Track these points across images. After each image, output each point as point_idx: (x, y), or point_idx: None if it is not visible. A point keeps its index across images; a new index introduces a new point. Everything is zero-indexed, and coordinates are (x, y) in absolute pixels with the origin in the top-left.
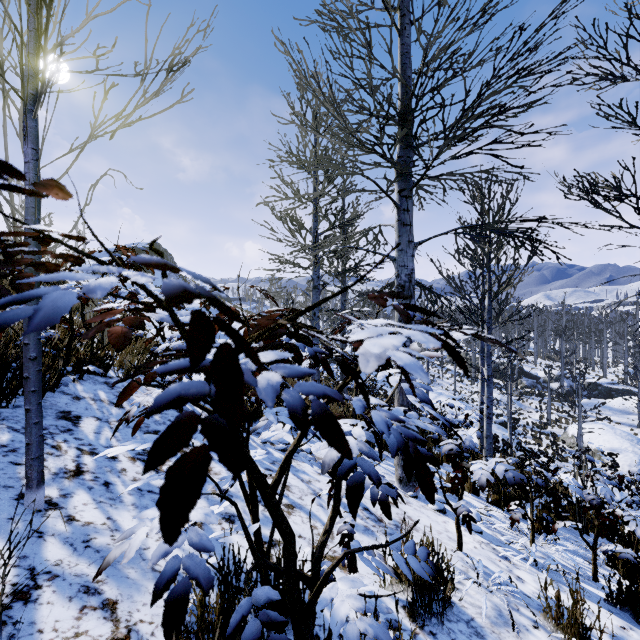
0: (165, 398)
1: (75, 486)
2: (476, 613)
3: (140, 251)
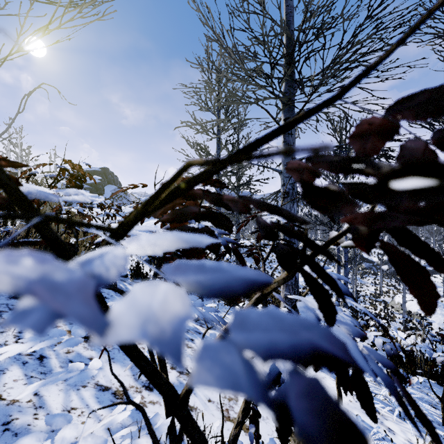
0: None
1: (10, 362)
2: None
3: (94, 173)
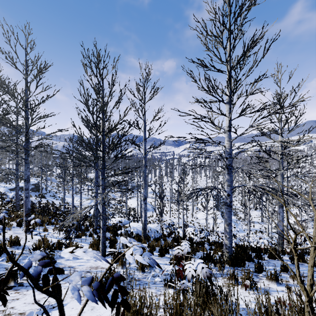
0: None
1: None
2: (27, 245)
3: None
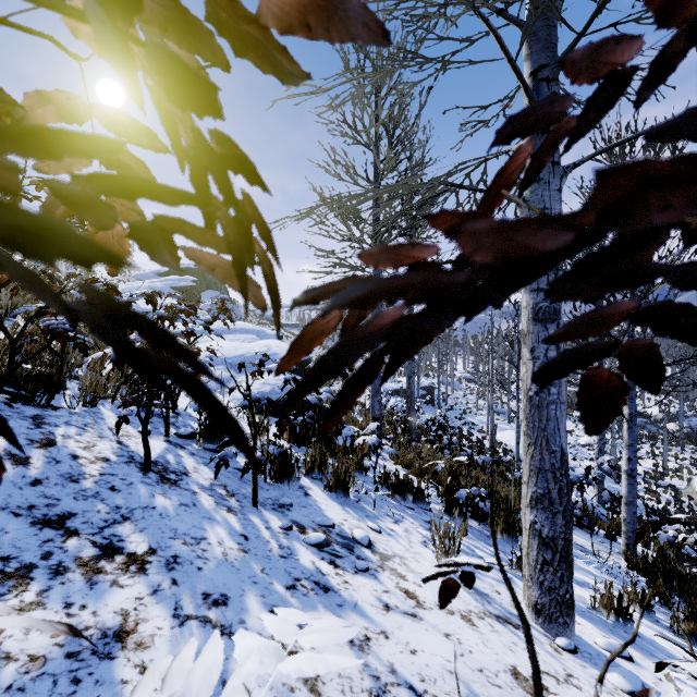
0: None
1: None
2: None
3: (187, 272)
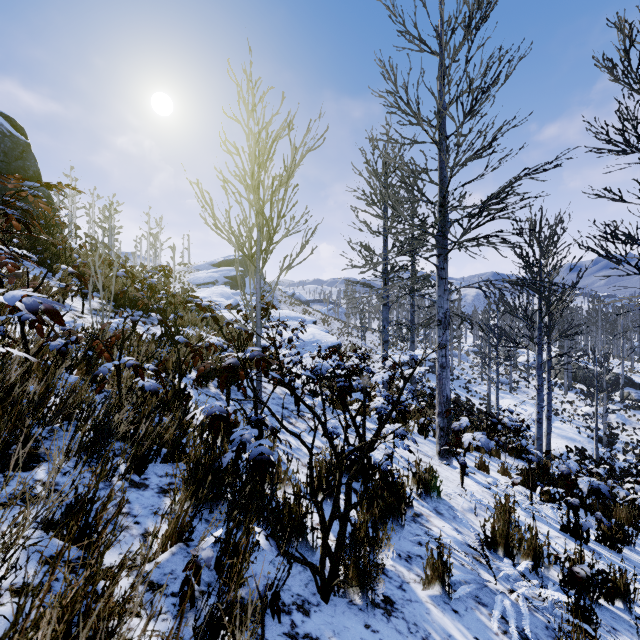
0: (338, 386)
1: None
2: (457, 506)
3: (234, 263)
